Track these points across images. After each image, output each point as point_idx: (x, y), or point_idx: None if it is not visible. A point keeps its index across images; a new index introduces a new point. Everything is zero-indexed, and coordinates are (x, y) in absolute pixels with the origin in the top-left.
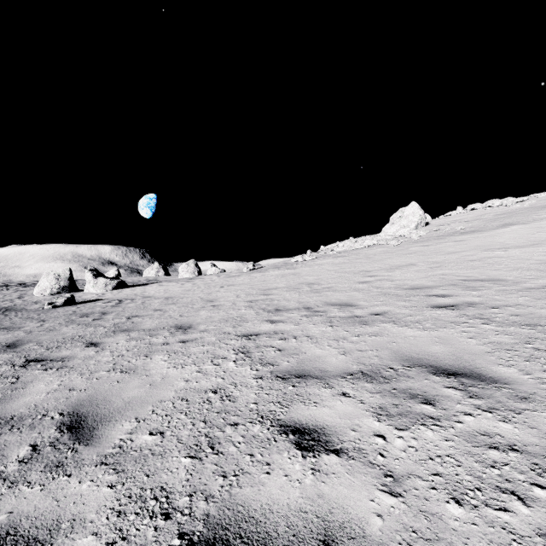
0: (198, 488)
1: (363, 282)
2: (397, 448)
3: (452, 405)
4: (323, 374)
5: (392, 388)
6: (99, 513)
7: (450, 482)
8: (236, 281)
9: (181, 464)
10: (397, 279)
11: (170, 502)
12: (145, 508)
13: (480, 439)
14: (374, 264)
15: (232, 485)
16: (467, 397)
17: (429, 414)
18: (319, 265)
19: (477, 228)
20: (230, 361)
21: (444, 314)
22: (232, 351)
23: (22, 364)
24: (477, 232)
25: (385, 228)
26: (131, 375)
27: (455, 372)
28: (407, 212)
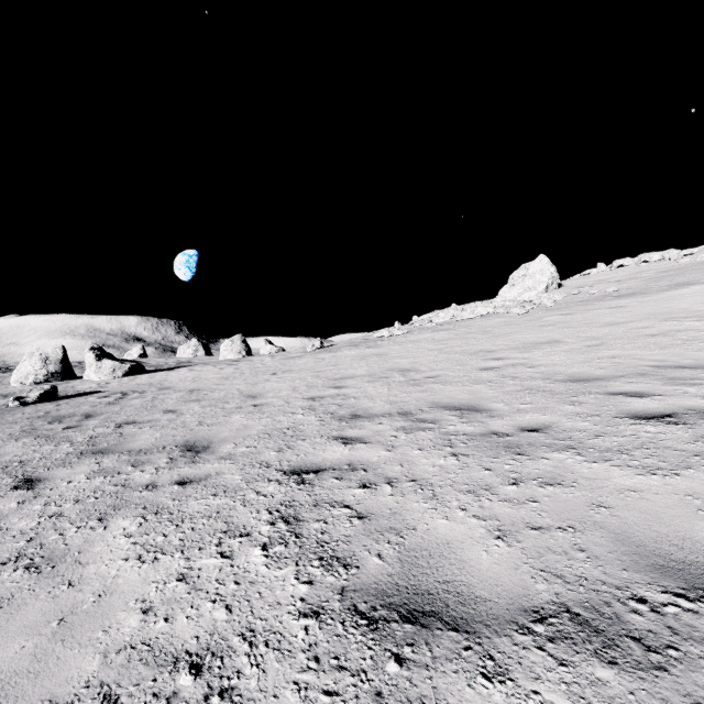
0: None
1: (487, 369)
2: None
3: None
4: (470, 613)
5: (691, 701)
6: None
7: None
8: (296, 366)
9: None
10: (540, 364)
11: None
12: None
13: None
14: (496, 341)
15: None
16: None
17: None
18: (414, 342)
19: (637, 289)
20: (256, 545)
21: (664, 433)
22: (265, 513)
23: None
24: (639, 295)
25: (502, 291)
26: (39, 582)
27: None
28: (533, 270)
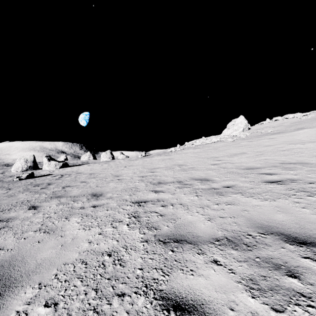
0: None
1: (214, 164)
2: None
3: None
4: (196, 240)
5: (256, 256)
6: None
7: None
8: (134, 163)
9: None
10: (236, 162)
11: None
12: None
13: None
14: (219, 153)
15: None
16: None
17: (299, 290)
18: (185, 153)
19: (281, 130)
20: (125, 224)
21: (275, 187)
22: (127, 215)
23: None
24: (281, 133)
25: (224, 131)
26: (50, 236)
27: (304, 240)
28: (237, 122)
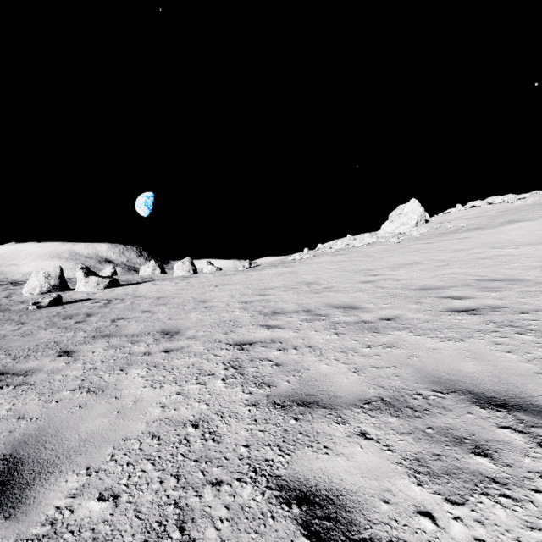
0: None
1: (366, 282)
2: (456, 541)
3: (518, 459)
4: (333, 402)
5: (427, 426)
6: None
7: None
8: (232, 280)
9: None
10: (402, 278)
11: None
12: None
13: None
14: (375, 263)
15: None
16: (535, 444)
17: (489, 473)
18: (317, 263)
19: (480, 225)
20: (218, 379)
21: (465, 320)
22: (221, 364)
23: None
24: (481, 229)
25: (384, 225)
26: (98, 397)
27: (504, 402)
28: (406, 209)
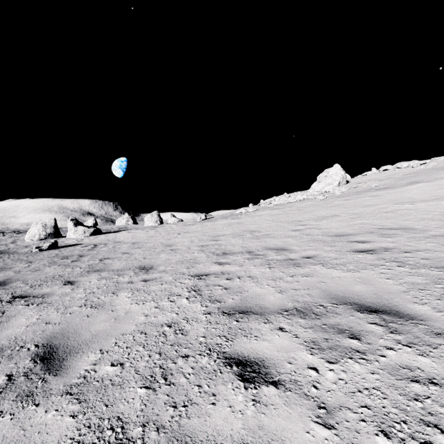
0: (150, 418)
1: (296, 230)
2: (328, 380)
3: (376, 340)
4: (263, 311)
5: (323, 324)
6: (60, 443)
7: (377, 414)
8: (191, 229)
9: (137, 394)
10: (323, 227)
11: (124, 432)
12: (102, 438)
13: (403, 373)
14: (304, 215)
15: (181, 416)
16: (389, 332)
17: (356, 348)
18: (259, 216)
19: (389, 185)
20: (184, 298)
21: (364, 257)
22: (186, 289)
23: (9, 300)
24: (389, 189)
25: (313, 185)
26: (99, 310)
27: (376, 309)
28: (331, 172)
